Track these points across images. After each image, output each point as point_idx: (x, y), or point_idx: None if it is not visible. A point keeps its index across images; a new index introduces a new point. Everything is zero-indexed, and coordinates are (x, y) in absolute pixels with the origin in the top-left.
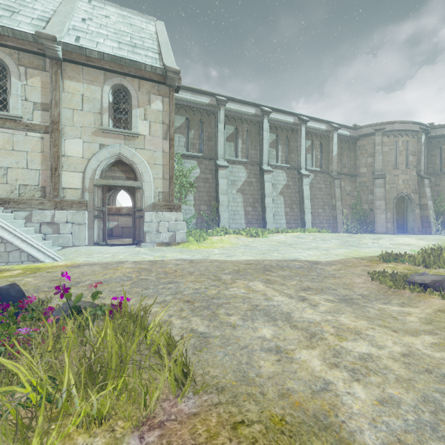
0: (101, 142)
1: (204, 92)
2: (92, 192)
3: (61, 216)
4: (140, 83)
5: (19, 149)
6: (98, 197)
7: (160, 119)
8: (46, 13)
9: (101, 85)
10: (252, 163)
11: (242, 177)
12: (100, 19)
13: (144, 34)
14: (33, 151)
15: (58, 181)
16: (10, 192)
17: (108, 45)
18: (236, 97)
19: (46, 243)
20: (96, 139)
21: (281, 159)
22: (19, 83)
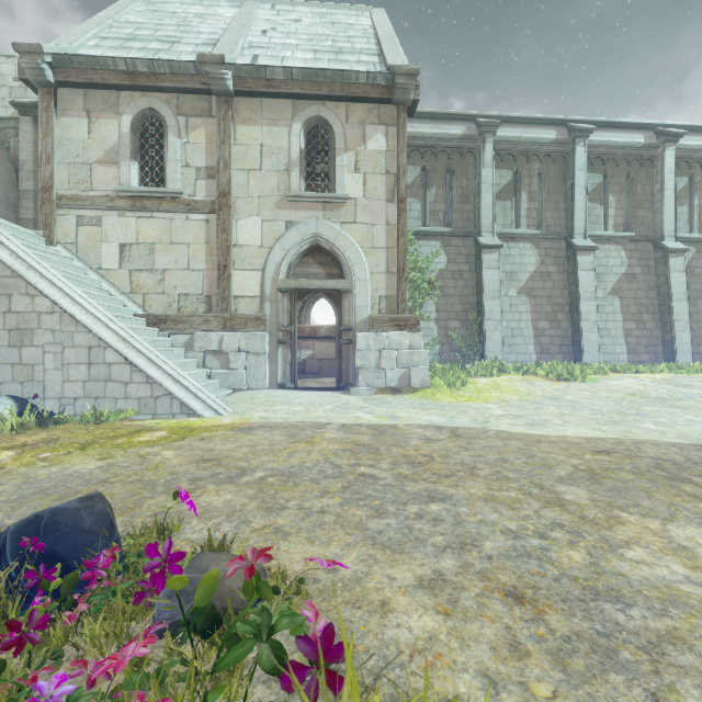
0: (287, 219)
1: (454, 117)
2: (275, 302)
3: (231, 341)
4: (349, 109)
5: (178, 242)
6: (283, 309)
7: (383, 167)
8: (214, 35)
9: (287, 125)
10: (549, 235)
11: (528, 265)
12: (287, 25)
13: (354, 31)
14: (195, 242)
15: (228, 286)
16: (168, 307)
17: (298, 58)
18: (516, 114)
19: (210, 383)
20: (281, 214)
21: (613, 223)
22: (179, 142)
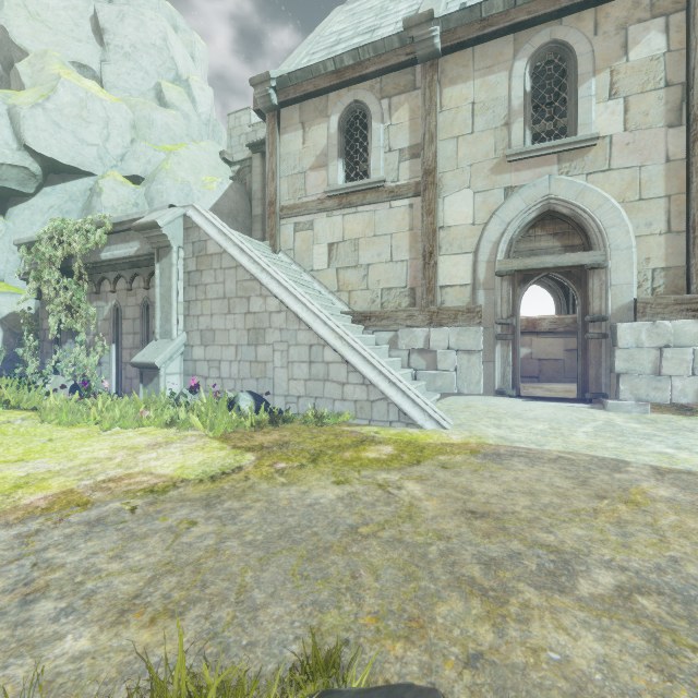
0: (507, 185)
1: None
2: (491, 289)
3: (439, 338)
4: (599, 15)
5: (381, 233)
6: (502, 297)
7: (659, 79)
8: (412, 7)
9: (507, 67)
10: None
11: None
12: None
13: None
14: (398, 231)
15: (434, 276)
16: (371, 303)
17: None
18: None
19: (418, 385)
20: (499, 180)
21: None
22: (382, 128)
